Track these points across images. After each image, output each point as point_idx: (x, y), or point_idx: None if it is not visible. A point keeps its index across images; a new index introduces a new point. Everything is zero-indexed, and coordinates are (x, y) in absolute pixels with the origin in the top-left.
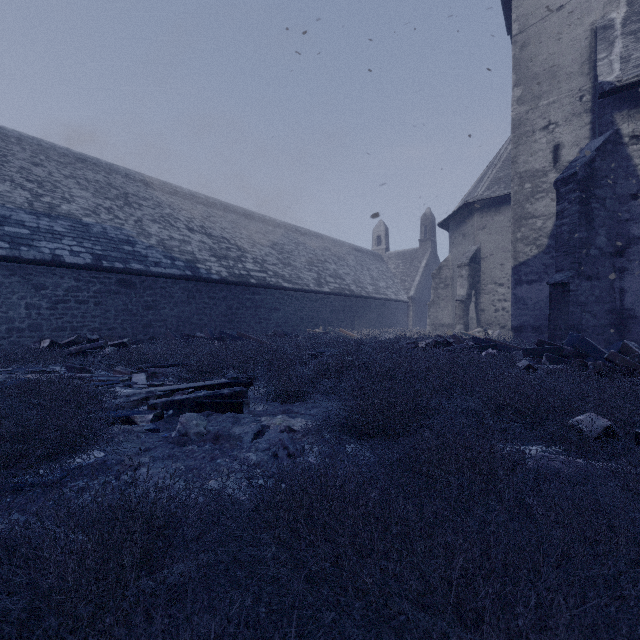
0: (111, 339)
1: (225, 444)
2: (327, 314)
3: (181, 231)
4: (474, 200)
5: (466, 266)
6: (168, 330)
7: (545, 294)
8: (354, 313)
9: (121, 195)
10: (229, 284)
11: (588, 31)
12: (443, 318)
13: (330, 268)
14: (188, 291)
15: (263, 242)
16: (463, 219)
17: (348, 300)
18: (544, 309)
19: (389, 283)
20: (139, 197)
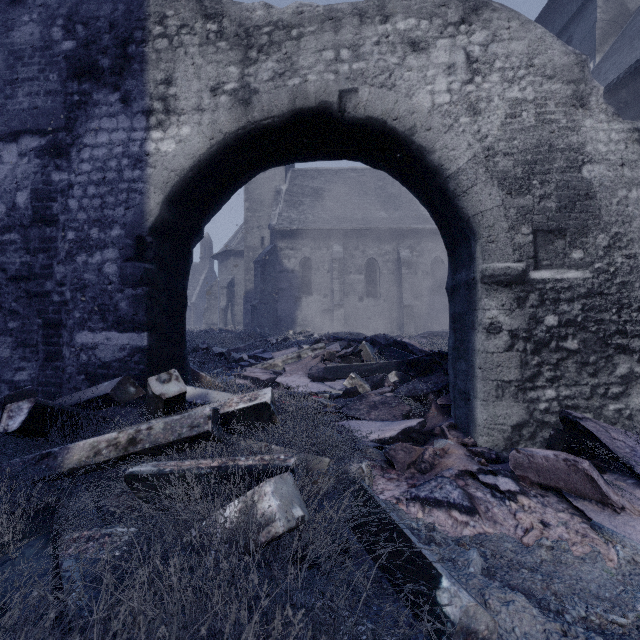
0: None
1: None
2: None
3: None
4: (230, 249)
5: (226, 288)
6: None
7: None
8: None
9: None
10: None
11: (274, 189)
12: (214, 319)
13: None
14: None
15: None
16: (226, 257)
17: None
18: None
19: None
20: None
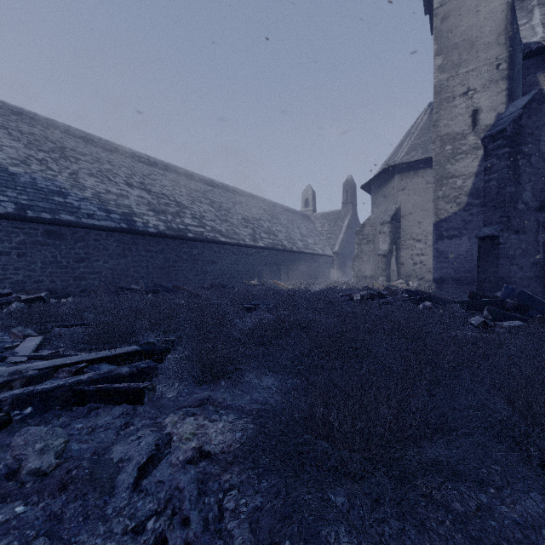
0: (36, 292)
1: (75, 503)
2: (262, 267)
3: (119, 186)
4: (395, 164)
5: (388, 223)
6: (102, 282)
7: (465, 248)
8: (286, 266)
9: (57, 148)
10: (166, 237)
11: (504, 4)
12: (366, 271)
13: (264, 225)
14: (124, 244)
15: (202, 200)
16: (384, 181)
17: (281, 254)
18: (464, 262)
19: (316, 240)
20: (77, 152)
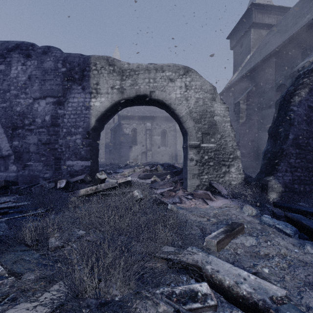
0: None
1: None
2: None
3: None
4: None
5: None
6: None
7: None
8: None
9: None
10: None
11: None
12: None
13: None
14: None
15: None
16: None
17: None
18: None
19: None
20: None
